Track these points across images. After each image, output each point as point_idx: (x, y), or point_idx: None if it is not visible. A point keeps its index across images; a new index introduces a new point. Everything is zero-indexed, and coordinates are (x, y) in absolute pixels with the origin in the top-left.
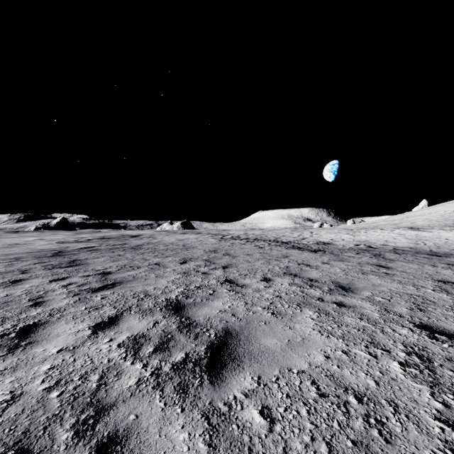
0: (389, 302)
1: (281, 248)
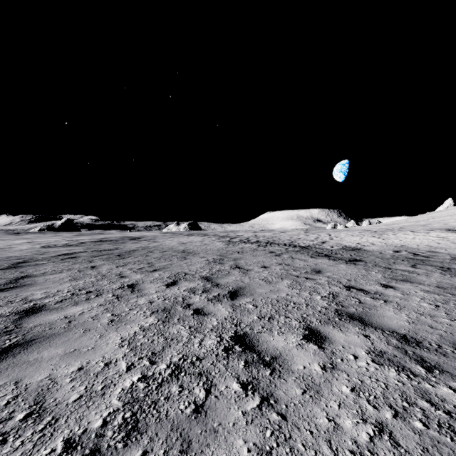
0: None
1: (305, 256)
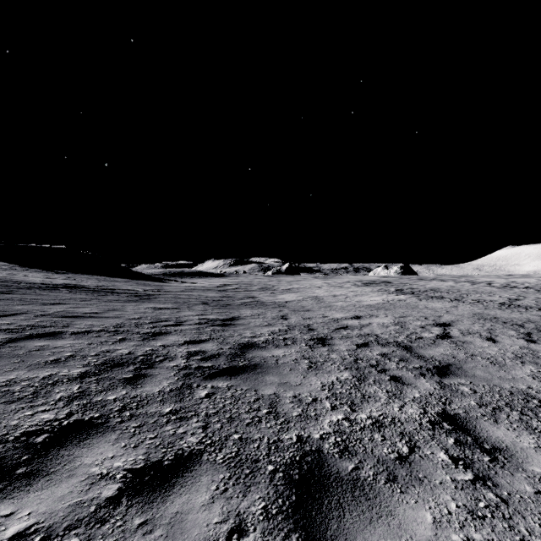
0: None
1: None
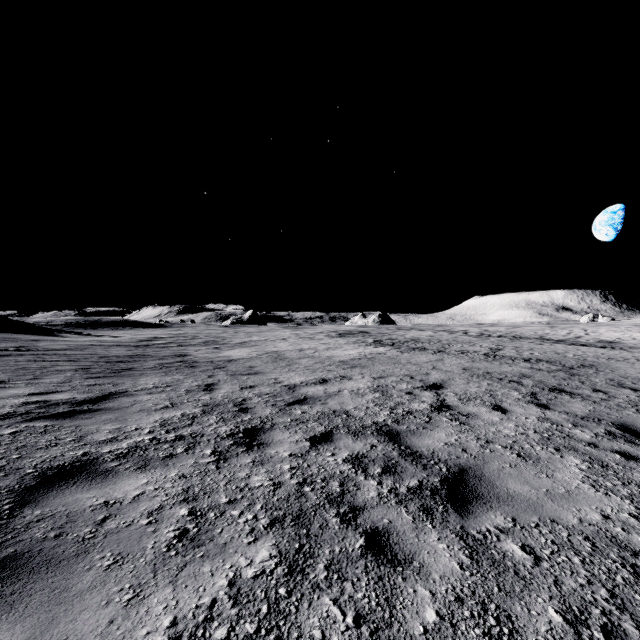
0: None
1: (563, 345)
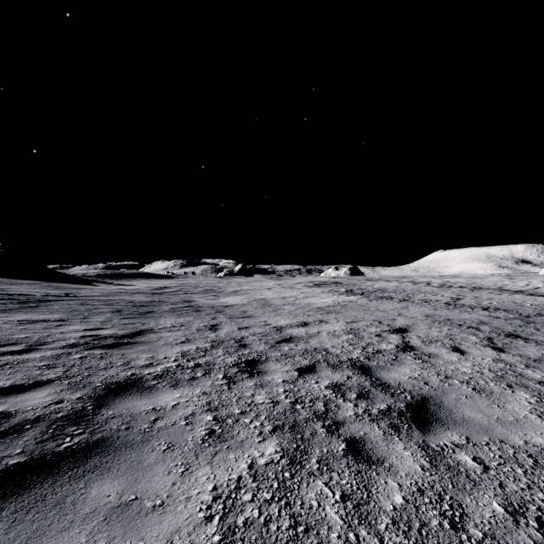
0: None
1: (521, 295)
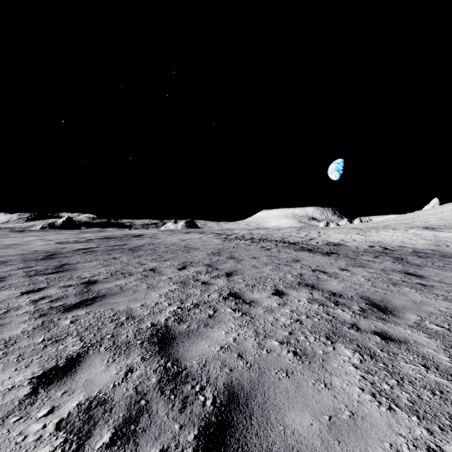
0: (451, 333)
1: (290, 250)
